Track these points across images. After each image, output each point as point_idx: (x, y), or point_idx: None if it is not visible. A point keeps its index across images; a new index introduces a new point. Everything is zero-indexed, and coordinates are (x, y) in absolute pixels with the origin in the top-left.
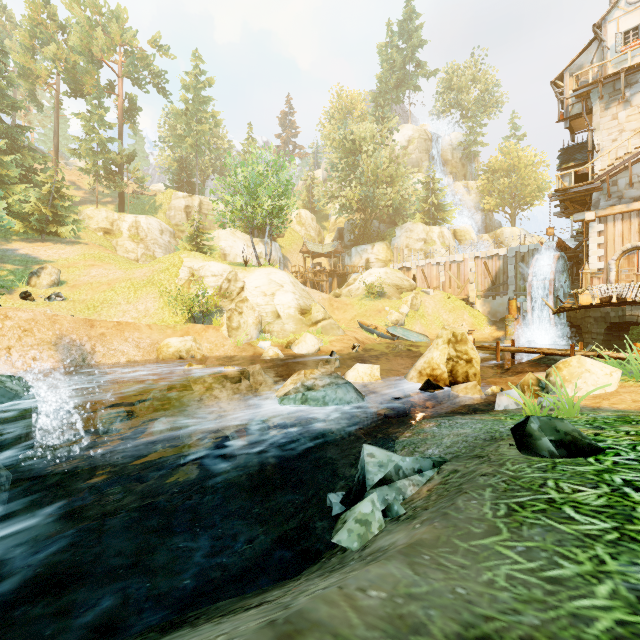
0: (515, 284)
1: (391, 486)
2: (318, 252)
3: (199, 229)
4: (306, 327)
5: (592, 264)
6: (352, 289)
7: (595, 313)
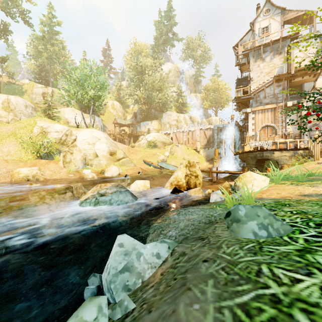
0: (217, 142)
1: (132, 272)
2: (123, 124)
3: (50, 106)
4: (113, 162)
5: (250, 132)
6: (140, 143)
7: (251, 155)
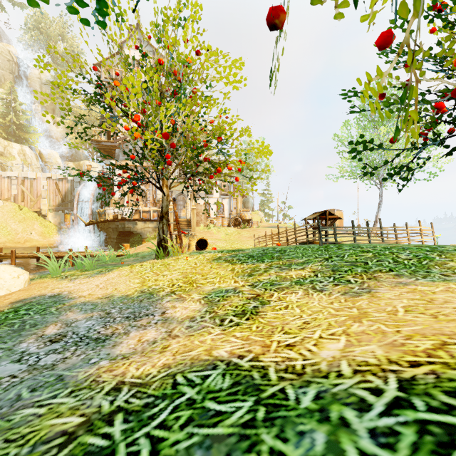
0: None
1: None
2: None
3: None
4: None
5: (116, 194)
6: None
7: (113, 225)
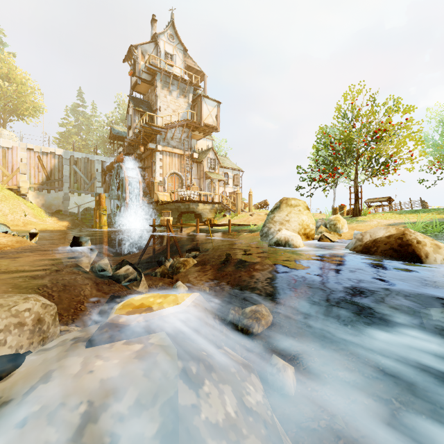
0: (70, 182)
1: None
2: None
3: None
4: None
5: (157, 177)
6: None
7: (171, 206)
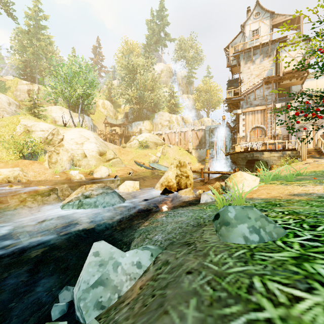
0: (209, 143)
1: (107, 286)
2: (114, 123)
3: (36, 103)
4: (103, 162)
5: (240, 133)
6: (132, 144)
7: (242, 155)
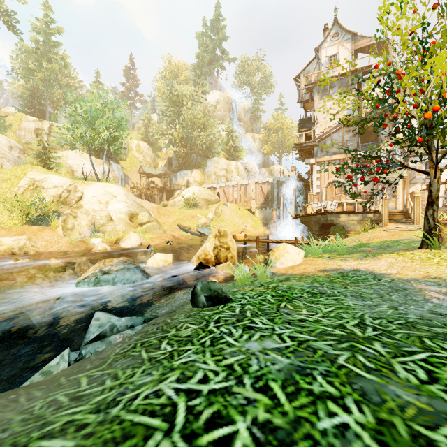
0: (277, 200)
1: (104, 340)
2: (152, 173)
3: (46, 148)
4: (134, 228)
5: (314, 190)
6: (176, 201)
7: (314, 218)
